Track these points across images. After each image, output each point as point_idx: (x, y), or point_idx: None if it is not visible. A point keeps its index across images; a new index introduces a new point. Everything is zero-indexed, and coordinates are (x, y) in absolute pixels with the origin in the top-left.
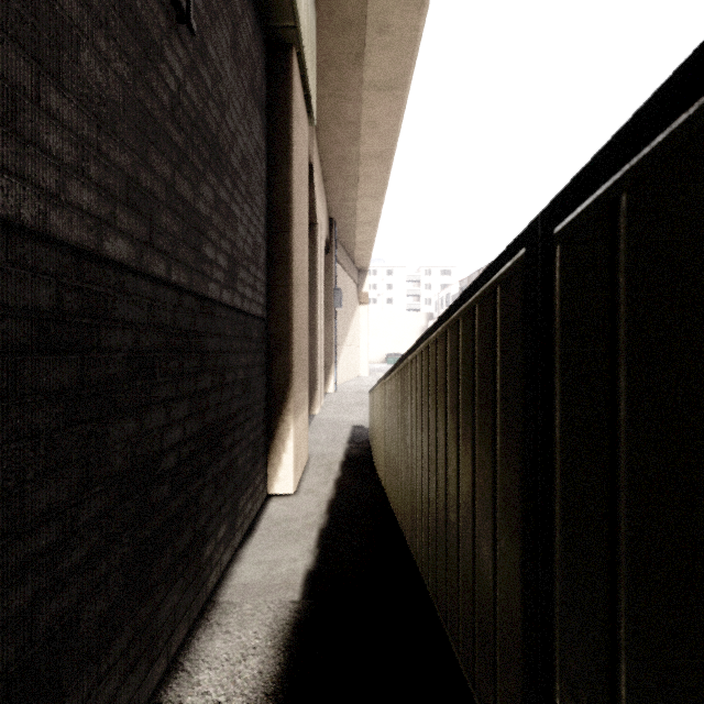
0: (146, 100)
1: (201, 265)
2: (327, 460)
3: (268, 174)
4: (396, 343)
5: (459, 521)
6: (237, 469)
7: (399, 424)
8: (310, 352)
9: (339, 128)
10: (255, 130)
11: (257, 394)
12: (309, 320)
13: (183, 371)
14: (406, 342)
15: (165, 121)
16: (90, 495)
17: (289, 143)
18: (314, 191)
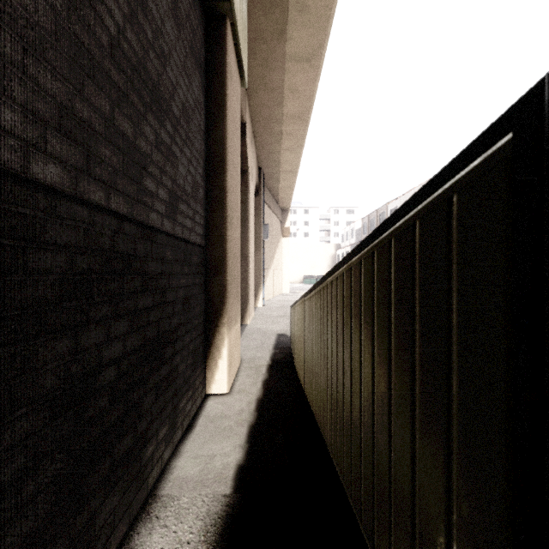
0: (83, 35)
1: (142, 196)
2: (256, 363)
3: (207, 125)
4: (311, 268)
5: (391, 453)
6: (177, 375)
7: (319, 337)
8: (243, 274)
9: (266, 93)
10: (195, 86)
11: (197, 310)
12: (242, 249)
13: (123, 291)
14: (319, 267)
15: (104, 59)
16: (14, 418)
17: (224, 99)
18: (246, 145)
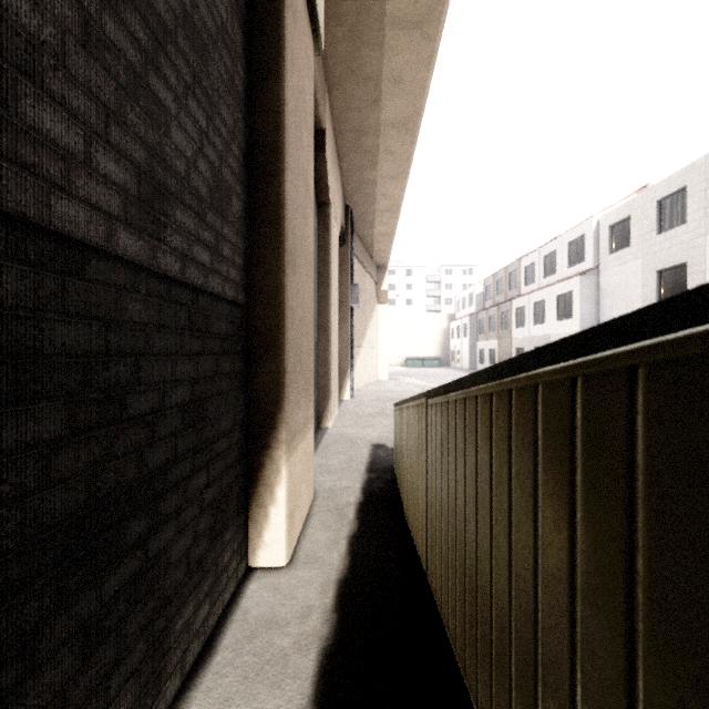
0: None
1: (17, 144)
2: (339, 500)
3: (249, 89)
4: (416, 345)
5: None
6: (167, 566)
7: (486, 514)
8: (322, 355)
9: (356, 86)
10: None
11: (225, 421)
12: (321, 317)
13: None
14: (426, 344)
15: None
16: None
17: (280, 42)
18: (325, 163)
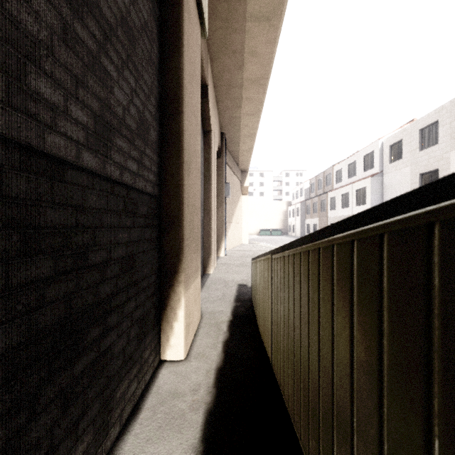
0: None
1: (26, 102)
2: (217, 319)
3: (161, 61)
4: (266, 221)
5: None
6: (112, 357)
7: (305, 323)
8: (206, 227)
9: (227, 57)
10: (143, 6)
11: (146, 268)
12: (205, 204)
13: None
14: (273, 221)
15: None
16: None
17: (180, 32)
18: (208, 106)
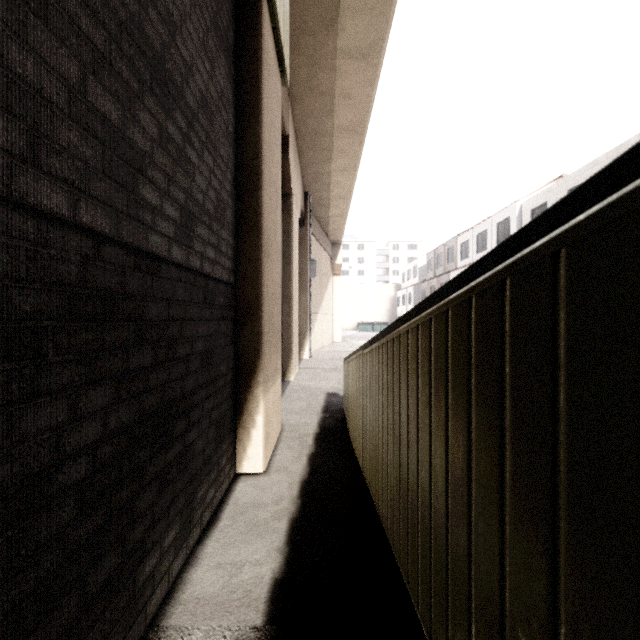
0: None
1: (137, 210)
2: (300, 431)
3: (237, 128)
4: (367, 312)
5: None
6: (193, 455)
7: (386, 408)
8: (285, 320)
9: (313, 99)
10: (220, 74)
11: (223, 366)
12: (284, 289)
13: (103, 345)
14: (376, 311)
15: None
16: None
17: (259, 95)
18: (288, 162)
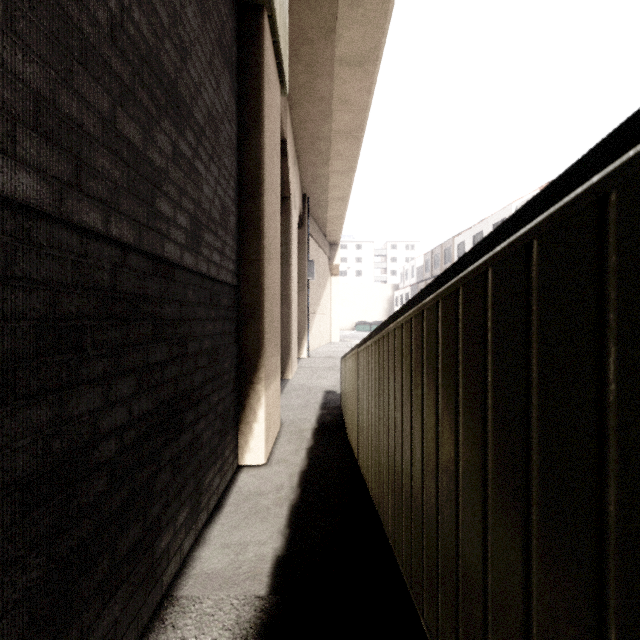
0: (70, 7)
1: (155, 222)
2: (299, 427)
3: (239, 138)
4: (364, 312)
5: (487, 574)
6: (201, 444)
7: (377, 399)
8: (284, 320)
9: (312, 105)
10: (224, 89)
11: (227, 363)
12: (283, 289)
13: (128, 341)
14: (374, 311)
15: (101, 43)
16: None
17: (261, 107)
18: (287, 166)
